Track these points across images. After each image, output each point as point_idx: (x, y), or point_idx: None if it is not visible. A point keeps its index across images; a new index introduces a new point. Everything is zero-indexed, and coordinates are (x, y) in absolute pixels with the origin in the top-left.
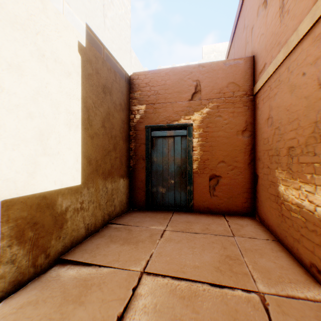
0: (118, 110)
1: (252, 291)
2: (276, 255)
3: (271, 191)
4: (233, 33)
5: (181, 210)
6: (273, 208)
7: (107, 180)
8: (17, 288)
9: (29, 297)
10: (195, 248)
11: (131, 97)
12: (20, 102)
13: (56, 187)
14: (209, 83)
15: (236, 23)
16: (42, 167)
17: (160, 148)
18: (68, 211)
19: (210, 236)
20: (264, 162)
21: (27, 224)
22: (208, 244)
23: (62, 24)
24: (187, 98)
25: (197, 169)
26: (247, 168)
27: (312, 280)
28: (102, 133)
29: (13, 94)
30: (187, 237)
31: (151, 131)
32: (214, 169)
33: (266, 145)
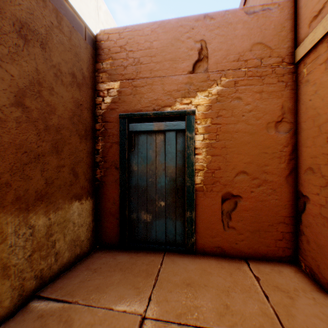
0: (67, 83)
1: None
2: None
3: None
4: None
5: (177, 251)
6: None
7: (32, 211)
8: None
9: None
10: None
11: (97, 68)
12: None
13: None
14: (222, 44)
15: None
16: None
17: (142, 150)
18: None
19: None
20: None
21: None
22: None
23: None
24: (186, 69)
25: (202, 184)
26: (284, 183)
27: None
28: (15, 118)
29: None
30: None
31: (129, 122)
32: (229, 185)
33: None
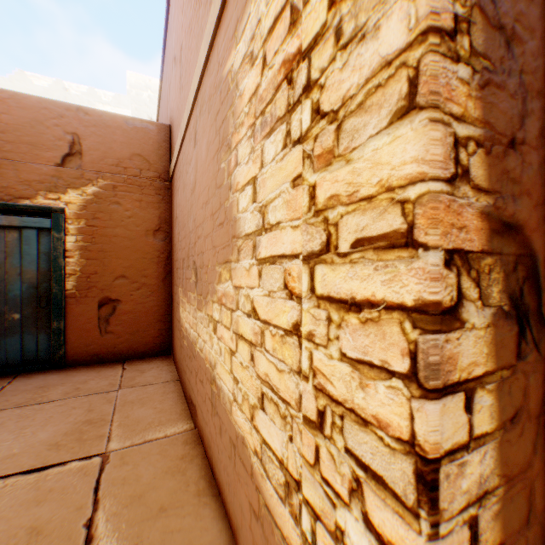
0: None
1: (96, 455)
2: (164, 398)
3: (177, 316)
4: (161, 77)
5: (40, 369)
6: (178, 338)
7: None
8: None
9: None
10: (31, 426)
11: None
12: None
13: None
14: (100, 144)
15: (162, 63)
16: None
17: None
18: None
19: (76, 400)
20: (175, 277)
21: None
22: (64, 412)
23: None
24: (54, 160)
25: (76, 290)
26: (162, 285)
27: (186, 414)
28: None
29: None
30: (23, 414)
31: None
32: (108, 289)
33: (176, 253)
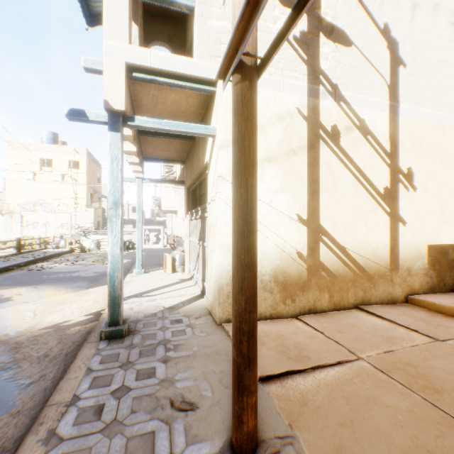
0: None
1: None
2: None
3: None
4: None
5: None
6: None
7: None
8: (431, 293)
9: (444, 296)
10: None
11: None
12: (432, 193)
13: (447, 242)
14: None
15: None
16: (440, 229)
17: None
18: (453, 261)
19: None
20: None
21: (434, 260)
22: None
23: (450, 132)
24: None
25: None
26: None
27: None
28: None
29: (429, 190)
30: None
31: None
32: None
33: None
